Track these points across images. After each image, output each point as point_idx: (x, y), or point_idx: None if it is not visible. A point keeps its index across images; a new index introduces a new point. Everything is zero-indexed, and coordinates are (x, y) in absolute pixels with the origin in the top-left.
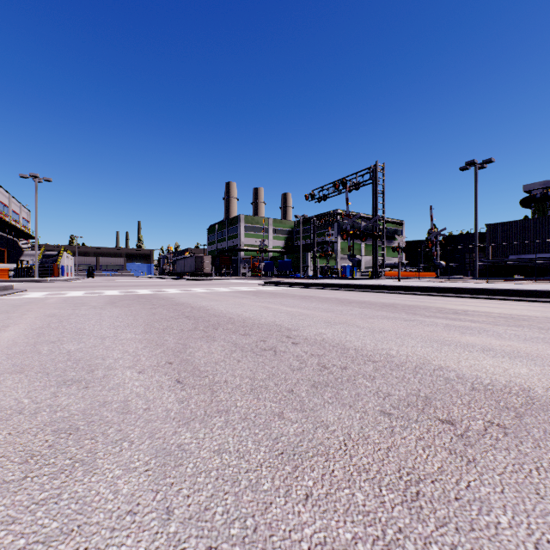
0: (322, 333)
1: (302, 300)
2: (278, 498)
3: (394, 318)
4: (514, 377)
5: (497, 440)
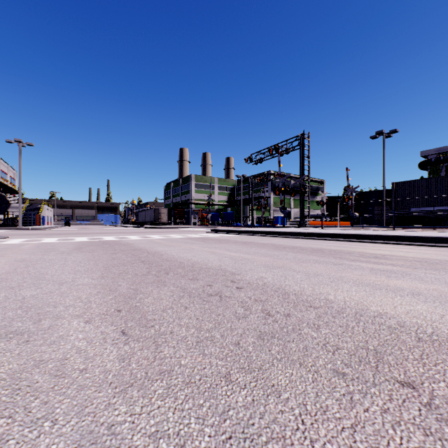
0: (263, 277)
1: (243, 245)
2: None
3: (324, 262)
4: None
5: None
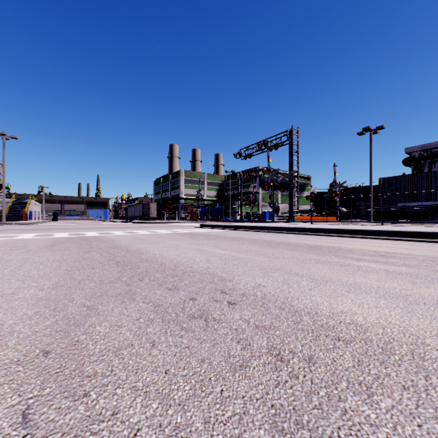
0: (261, 285)
1: (234, 242)
2: None
3: (327, 262)
4: None
5: None
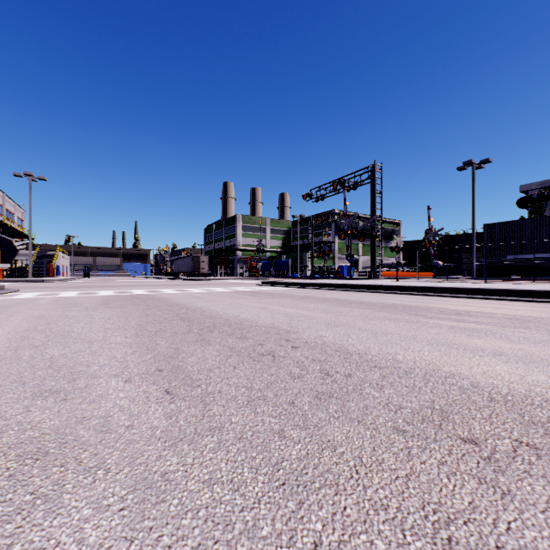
0: (323, 336)
1: (301, 300)
2: (280, 549)
3: (396, 319)
4: (533, 386)
5: (530, 464)
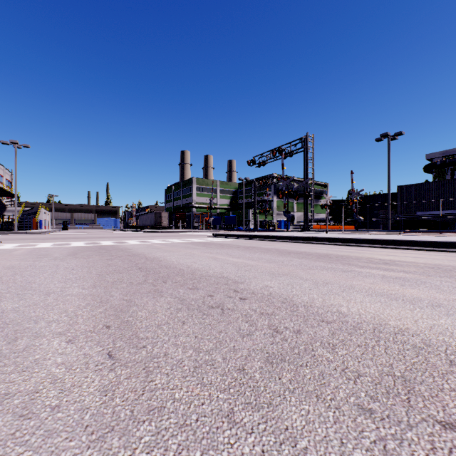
0: (268, 286)
1: (246, 251)
2: None
3: (332, 269)
4: None
5: None
